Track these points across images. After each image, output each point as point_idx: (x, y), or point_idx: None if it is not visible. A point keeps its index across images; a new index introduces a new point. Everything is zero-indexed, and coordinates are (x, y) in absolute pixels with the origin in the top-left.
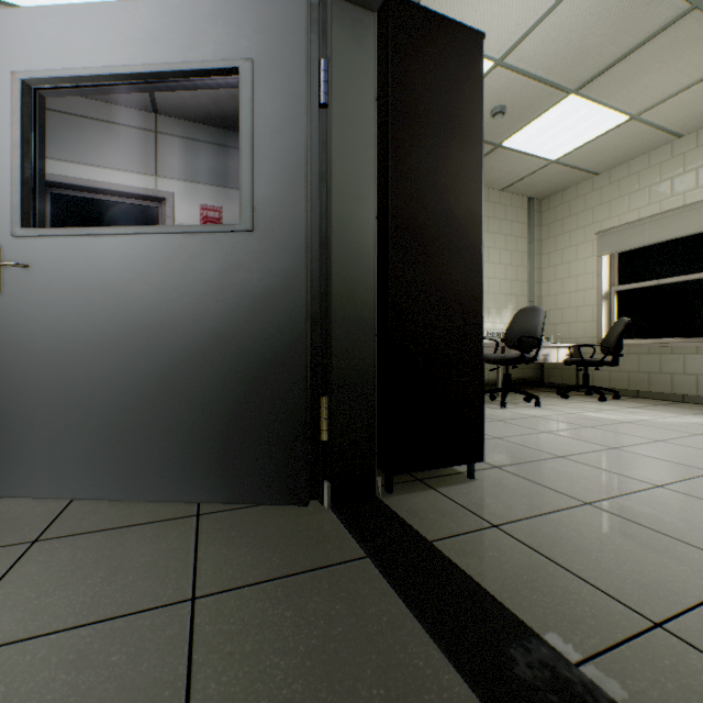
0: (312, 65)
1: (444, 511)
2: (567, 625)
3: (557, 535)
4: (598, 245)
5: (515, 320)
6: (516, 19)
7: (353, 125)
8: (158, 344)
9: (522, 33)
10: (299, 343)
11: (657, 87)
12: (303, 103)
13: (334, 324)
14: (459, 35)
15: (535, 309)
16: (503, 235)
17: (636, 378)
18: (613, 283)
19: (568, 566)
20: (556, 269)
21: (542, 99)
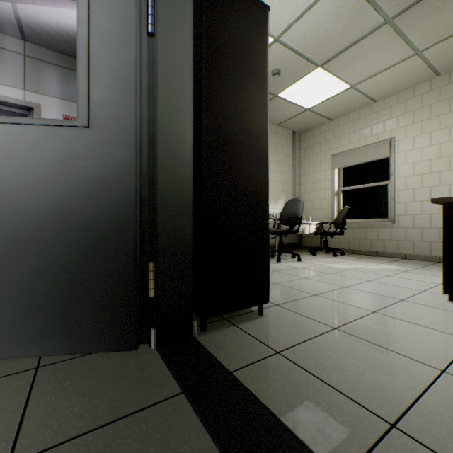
0: (141, 0)
1: (242, 343)
2: (334, 437)
3: (319, 355)
4: (332, 162)
5: (286, 206)
6: (288, 11)
7: (174, 53)
8: None
9: (291, 22)
10: (129, 220)
11: (365, 69)
12: (133, 28)
13: (159, 205)
14: (253, 4)
15: (298, 200)
16: (278, 153)
17: (352, 242)
18: (340, 186)
19: (329, 381)
20: (309, 176)
21: (302, 68)
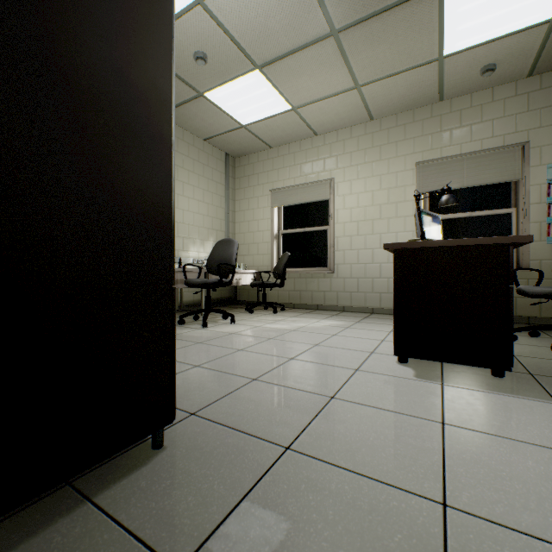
0: None
1: None
2: None
3: (267, 543)
4: (271, 199)
5: (216, 249)
6: None
7: None
8: None
9: None
10: None
11: (308, 90)
12: None
13: None
14: None
15: (231, 241)
16: (206, 178)
17: (293, 295)
18: (280, 228)
19: None
20: (245, 213)
21: (236, 62)
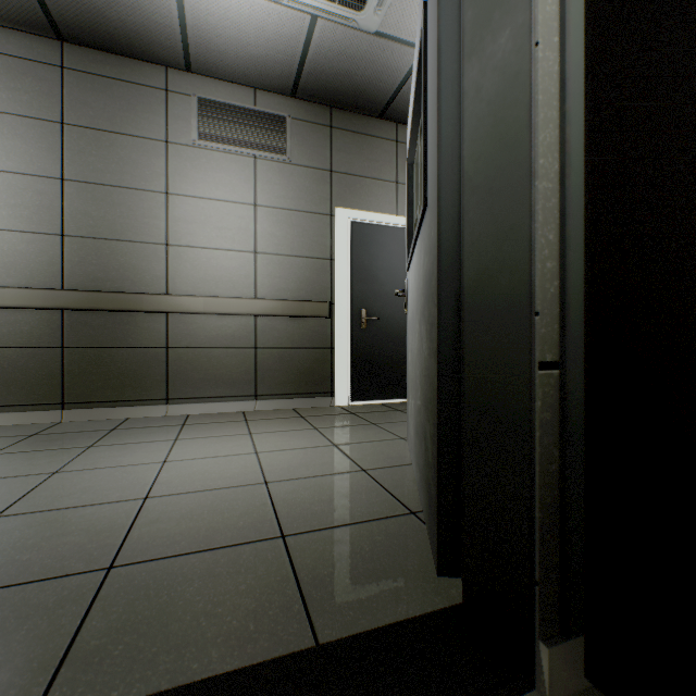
0: None
1: None
2: None
3: None
4: None
5: None
6: None
7: None
8: (417, 342)
9: None
10: (435, 337)
11: None
12: None
13: (466, 303)
14: None
15: None
16: None
17: None
18: None
19: None
20: None
21: None
